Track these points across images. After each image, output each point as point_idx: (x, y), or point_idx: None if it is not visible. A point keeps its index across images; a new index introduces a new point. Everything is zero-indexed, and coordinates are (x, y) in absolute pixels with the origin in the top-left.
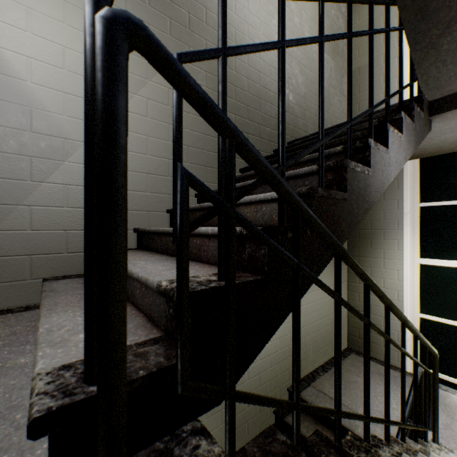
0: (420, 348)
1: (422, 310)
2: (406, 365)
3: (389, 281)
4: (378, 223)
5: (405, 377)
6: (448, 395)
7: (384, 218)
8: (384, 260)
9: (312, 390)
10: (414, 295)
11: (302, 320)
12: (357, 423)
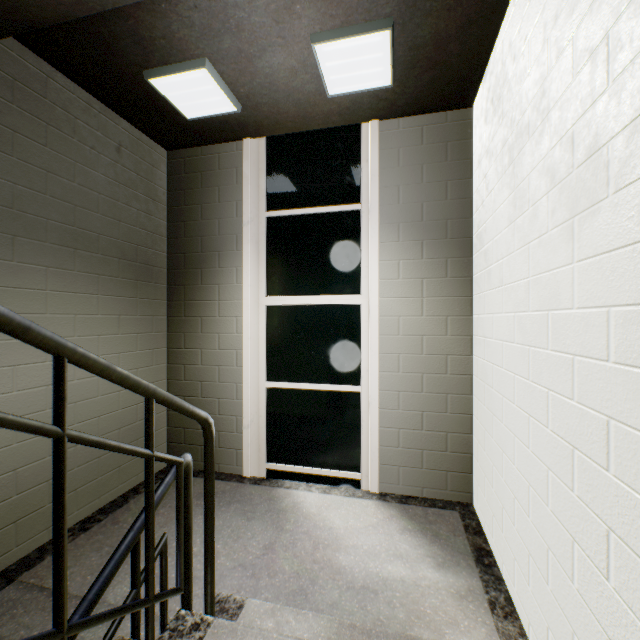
0: (267, 434)
1: (270, 376)
2: (247, 467)
3: (226, 337)
4: (212, 242)
5: (242, 487)
6: (289, 493)
7: (220, 233)
8: (220, 302)
9: (7, 596)
10: (260, 354)
11: (4, 430)
12: (84, 635)
